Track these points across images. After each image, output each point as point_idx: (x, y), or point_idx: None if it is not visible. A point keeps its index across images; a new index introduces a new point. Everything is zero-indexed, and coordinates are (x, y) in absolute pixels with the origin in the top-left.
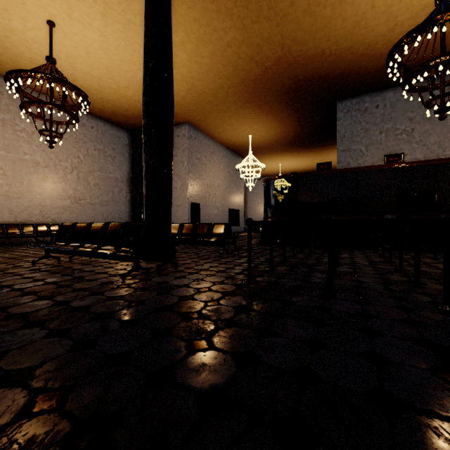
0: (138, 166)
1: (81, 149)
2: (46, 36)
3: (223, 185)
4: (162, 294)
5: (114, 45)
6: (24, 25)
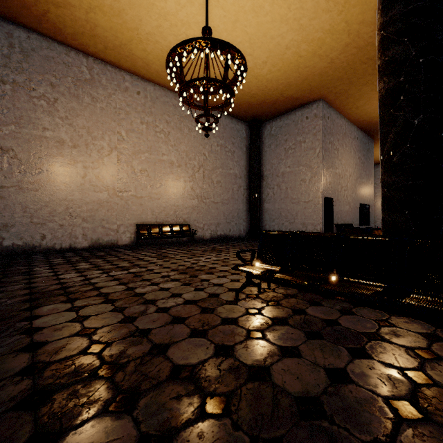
0: (256, 160)
1: (206, 146)
2: (196, 11)
3: (354, 175)
4: None
5: None
6: (178, 3)
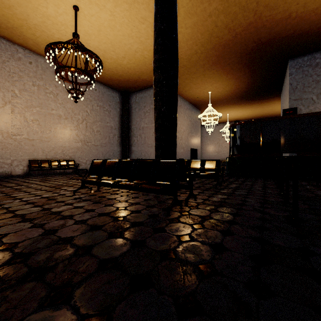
0: (126, 118)
1: (88, 105)
2: (71, 19)
3: (186, 131)
4: (228, 234)
5: (120, 22)
6: (56, 11)
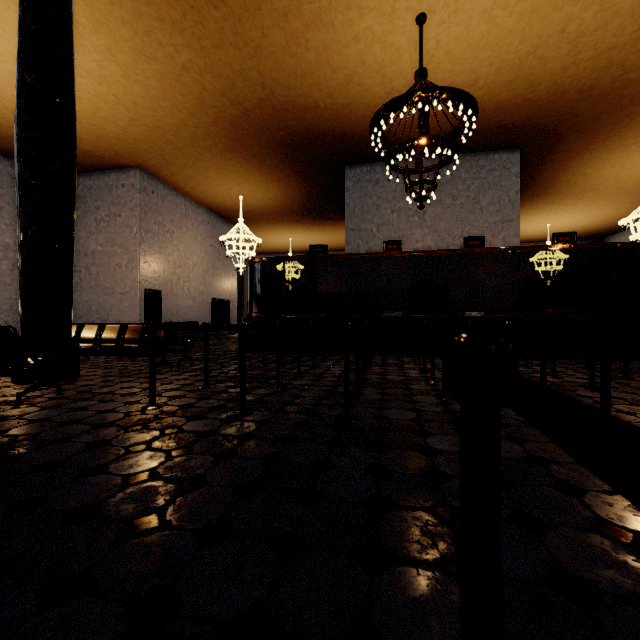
0: None
1: None
2: None
3: (202, 265)
4: None
5: None
6: None
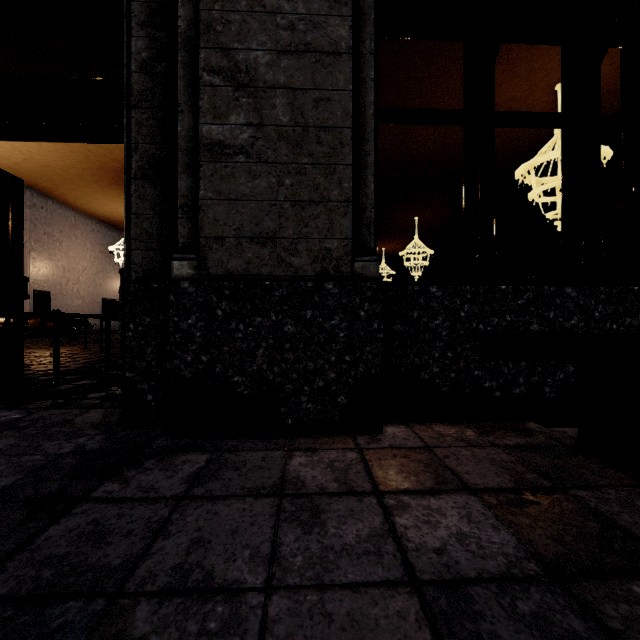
0: None
1: None
2: None
3: (92, 269)
4: None
5: None
6: None
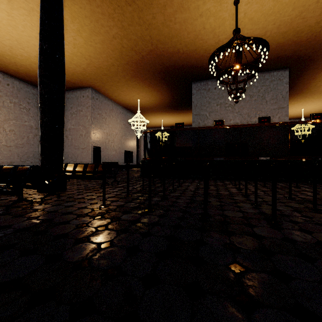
0: None
1: None
2: None
3: (120, 134)
4: (30, 219)
5: (22, 24)
6: None
